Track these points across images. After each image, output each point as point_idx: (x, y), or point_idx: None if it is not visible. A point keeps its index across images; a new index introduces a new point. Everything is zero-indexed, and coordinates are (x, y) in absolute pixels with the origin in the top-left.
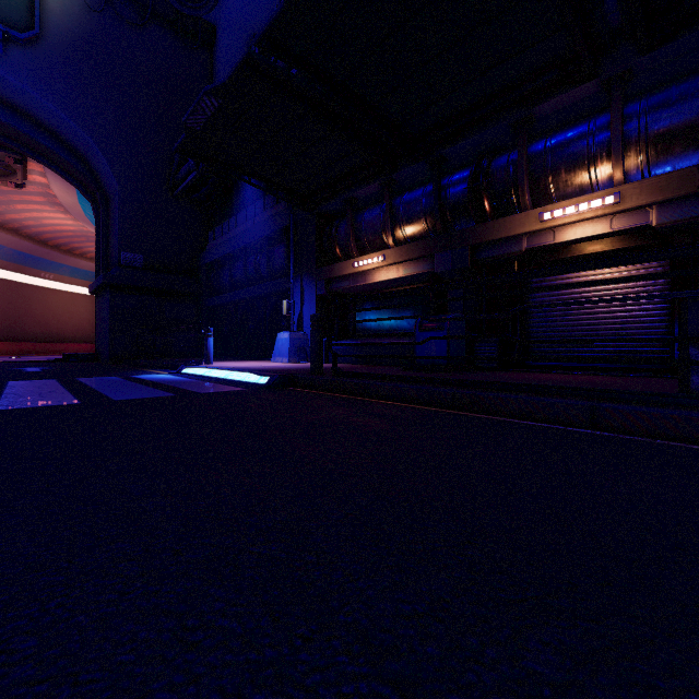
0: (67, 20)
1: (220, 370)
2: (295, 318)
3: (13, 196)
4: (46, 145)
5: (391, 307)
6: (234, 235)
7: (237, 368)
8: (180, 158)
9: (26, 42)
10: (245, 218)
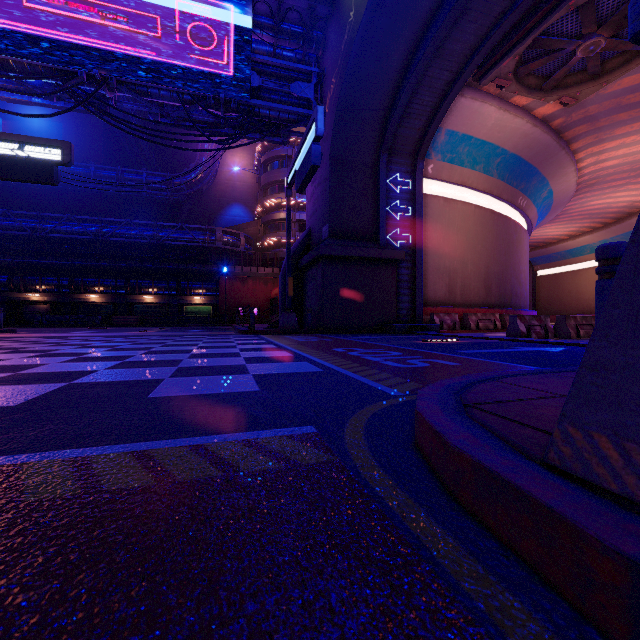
0: None
1: None
2: None
3: None
4: None
5: None
6: None
7: None
8: None
9: None
10: None
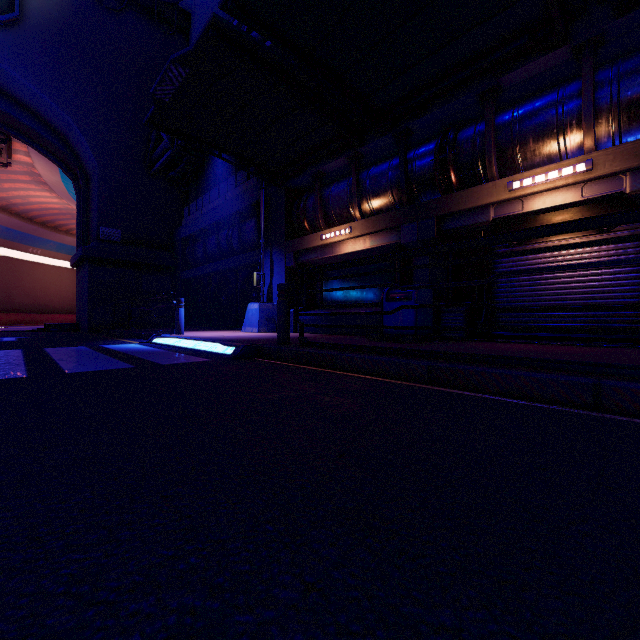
0: (47, 4)
1: (188, 340)
2: (265, 289)
3: (0, 175)
4: (28, 125)
5: (360, 275)
6: (207, 210)
7: (206, 338)
8: (157, 138)
9: (7, 24)
10: (217, 195)
